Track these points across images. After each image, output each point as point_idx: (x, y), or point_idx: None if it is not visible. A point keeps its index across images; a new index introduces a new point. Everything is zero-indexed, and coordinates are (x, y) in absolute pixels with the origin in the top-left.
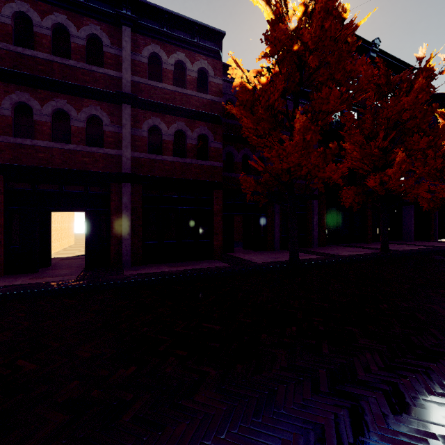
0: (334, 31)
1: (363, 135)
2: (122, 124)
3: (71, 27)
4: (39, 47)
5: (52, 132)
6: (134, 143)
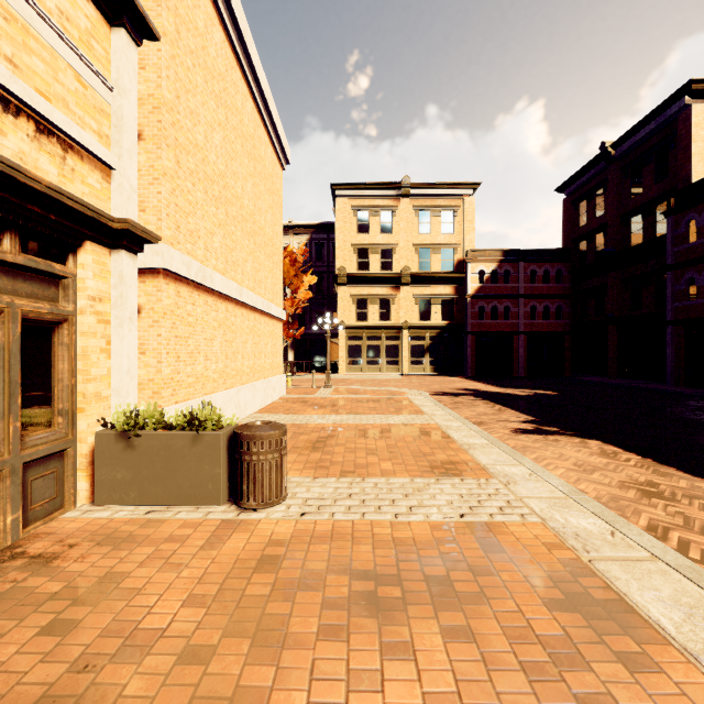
0: None
1: None
2: None
3: None
4: (698, 236)
5: None
6: None
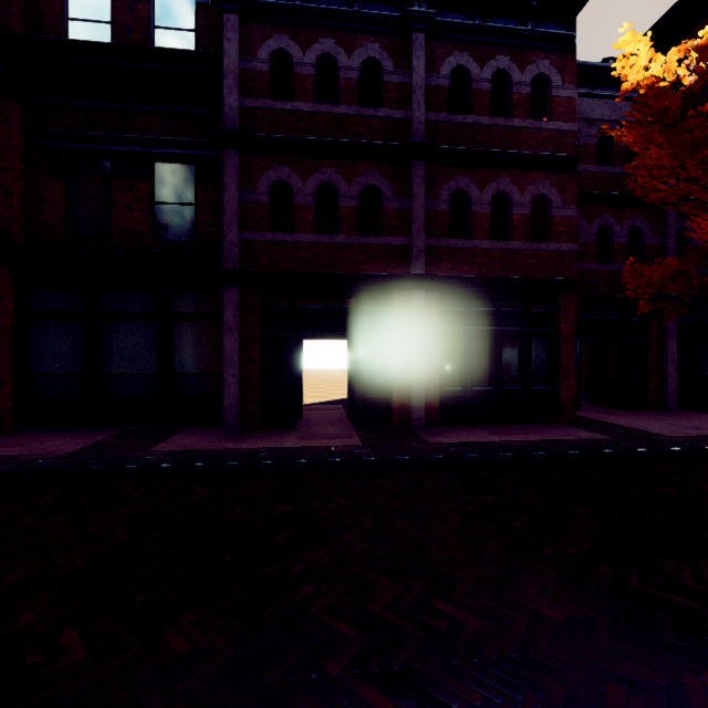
0: None
1: None
2: (412, 194)
3: (340, 55)
4: (301, 96)
5: (315, 220)
6: (428, 224)
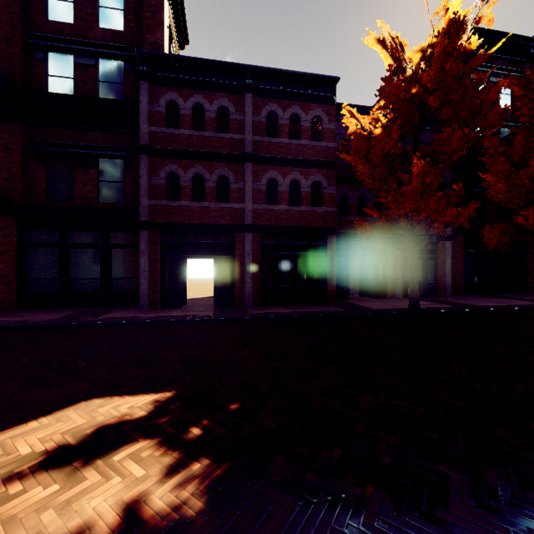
0: (456, 71)
1: (511, 162)
2: (245, 180)
3: (205, 104)
4: (184, 126)
5: (192, 193)
6: (254, 196)
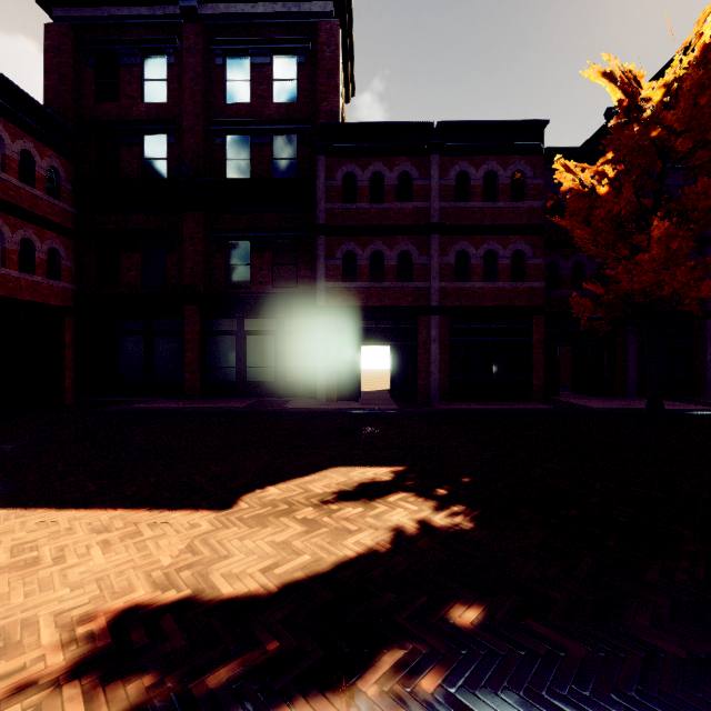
0: None
1: None
2: (430, 255)
3: (385, 172)
4: (361, 198)
5: (369, 273)
6: (441, 273)
